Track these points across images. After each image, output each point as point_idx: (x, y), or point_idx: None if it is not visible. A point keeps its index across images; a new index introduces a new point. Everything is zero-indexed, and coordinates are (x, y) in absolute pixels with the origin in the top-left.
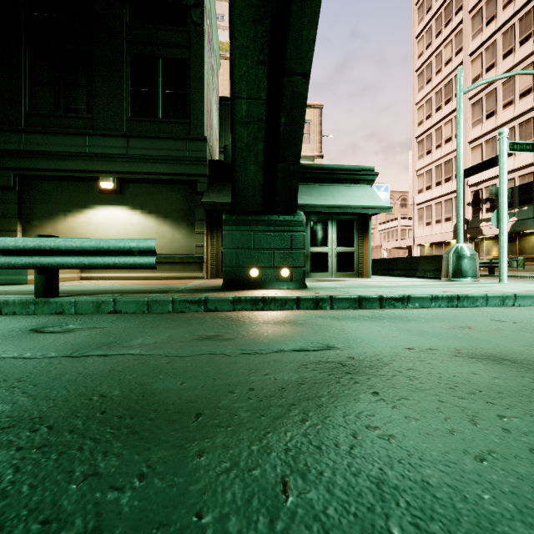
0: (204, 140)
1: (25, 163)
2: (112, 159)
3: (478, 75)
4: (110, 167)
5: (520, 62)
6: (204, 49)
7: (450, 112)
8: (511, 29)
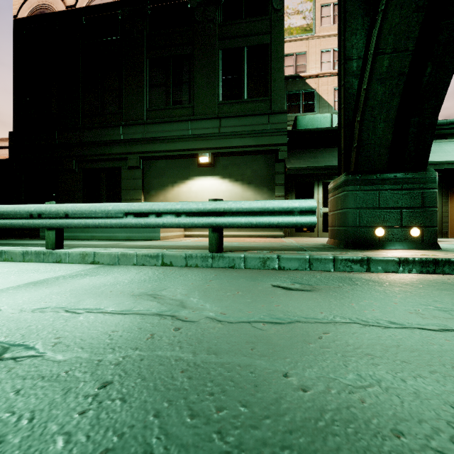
0: (284, 113)
1: (146, 148)
2: (207, 138)
3: None
4: (206, 144)
5: None
6: (283, 31)
7: None
8: None
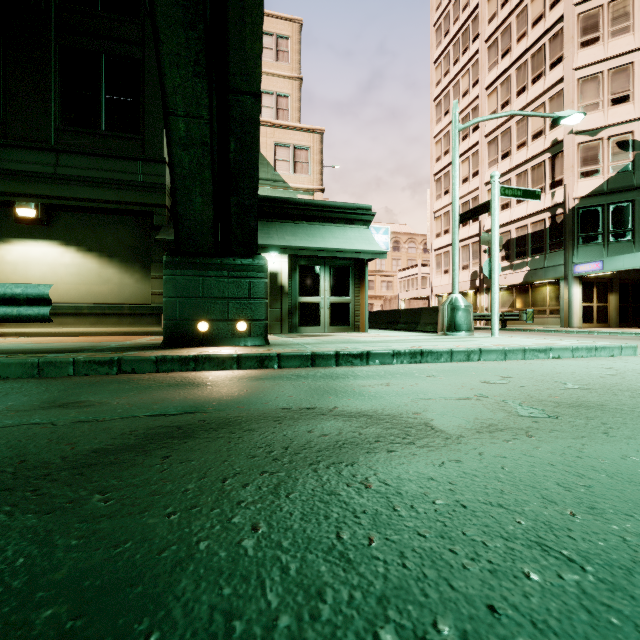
0: (163, 162)
1: None
2: (34, 179)
3: (494, 111)
4: (31, 189)
5: (532, 102)
6: None
7: (467, 149)
8: (525, 65)
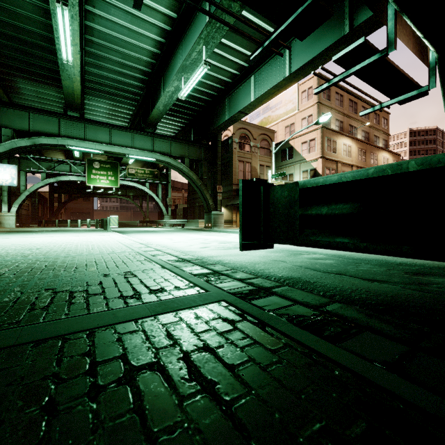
0: (232, 184)
1: None
2: None
3: None
4: None
5: None
6: (233, 155)
7: None
8: None
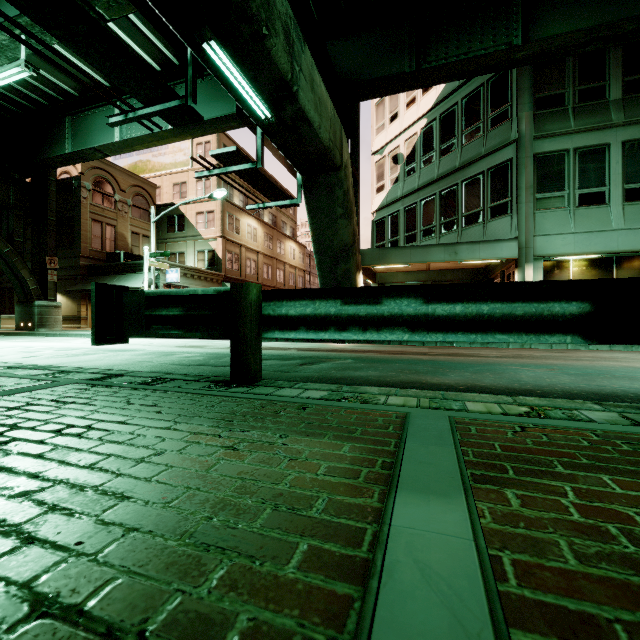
0: (80, 257)
1: None
2: None
3: None
4: None
5: None
6: (81, 209)
7: None
8: None
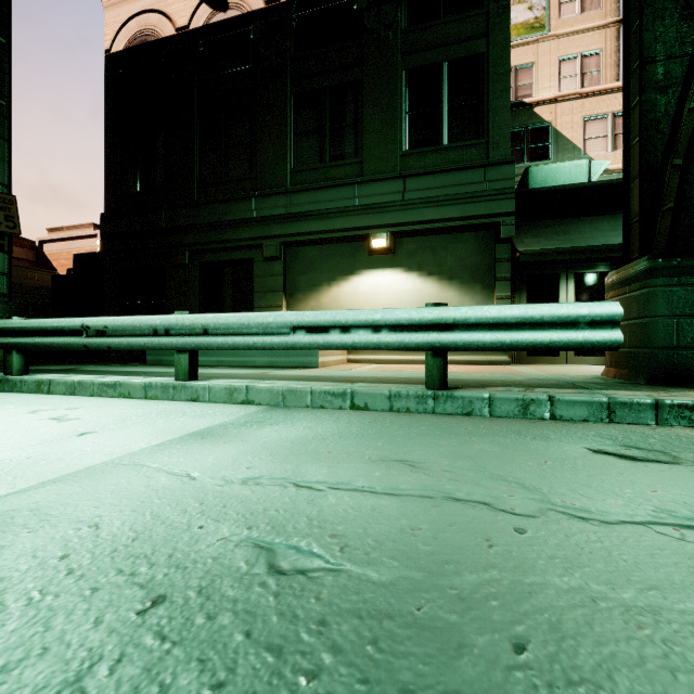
0: (511, 162)
1: (291, 229)
2: (384, 210)
3: None
4: (382, 219)
5: None
6: (508, 31)
7: None
8: None
